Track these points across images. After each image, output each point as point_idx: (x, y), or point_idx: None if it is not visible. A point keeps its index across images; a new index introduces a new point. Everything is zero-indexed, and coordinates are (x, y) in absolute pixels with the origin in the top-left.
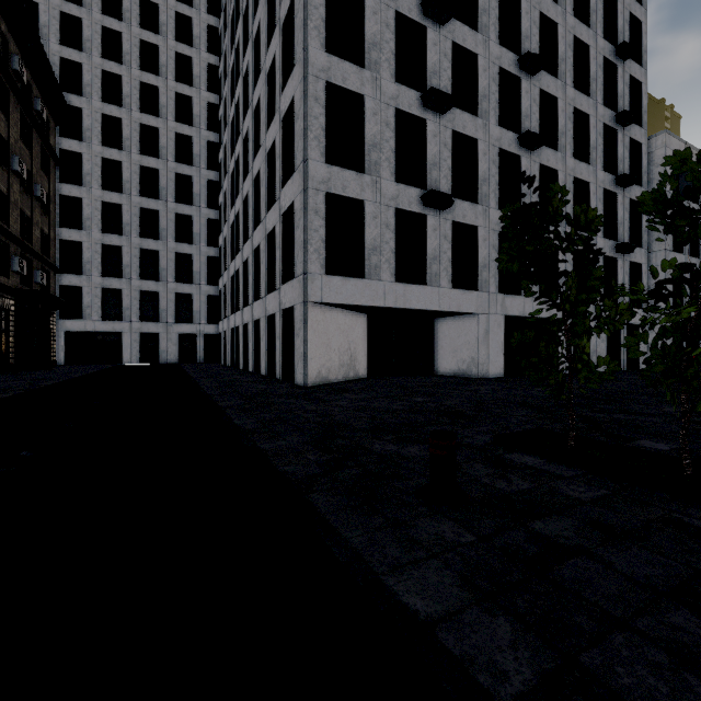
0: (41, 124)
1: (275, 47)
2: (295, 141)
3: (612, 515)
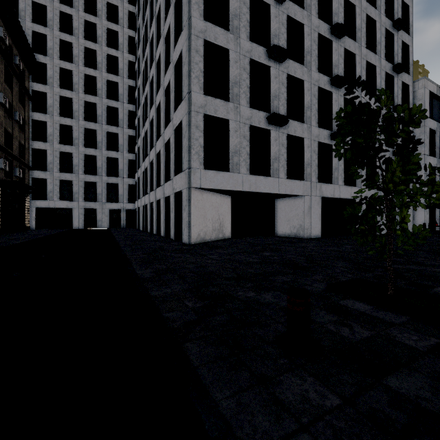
0: (19, 73)
1: (170, 19)
2: (182, 80)
3: None
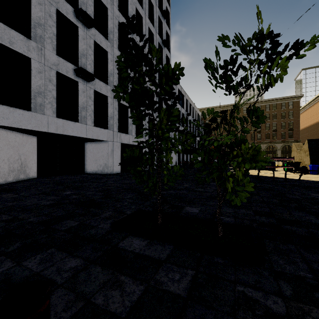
0: None
1: None
2: None
3: (210, 316)
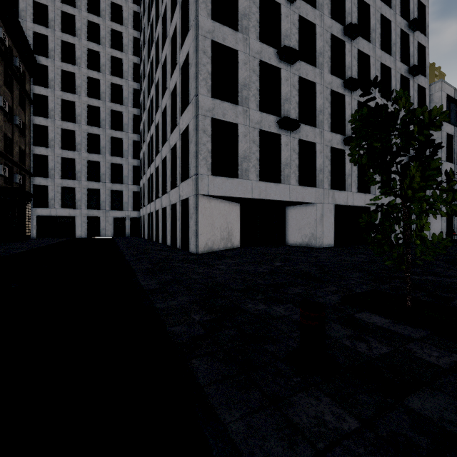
0: (19, 75)
1: (176, 19)
2: (189, 82)
3: None
